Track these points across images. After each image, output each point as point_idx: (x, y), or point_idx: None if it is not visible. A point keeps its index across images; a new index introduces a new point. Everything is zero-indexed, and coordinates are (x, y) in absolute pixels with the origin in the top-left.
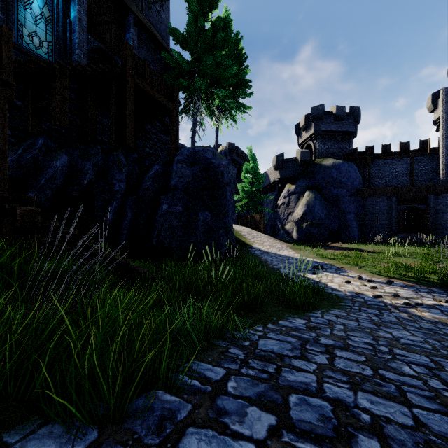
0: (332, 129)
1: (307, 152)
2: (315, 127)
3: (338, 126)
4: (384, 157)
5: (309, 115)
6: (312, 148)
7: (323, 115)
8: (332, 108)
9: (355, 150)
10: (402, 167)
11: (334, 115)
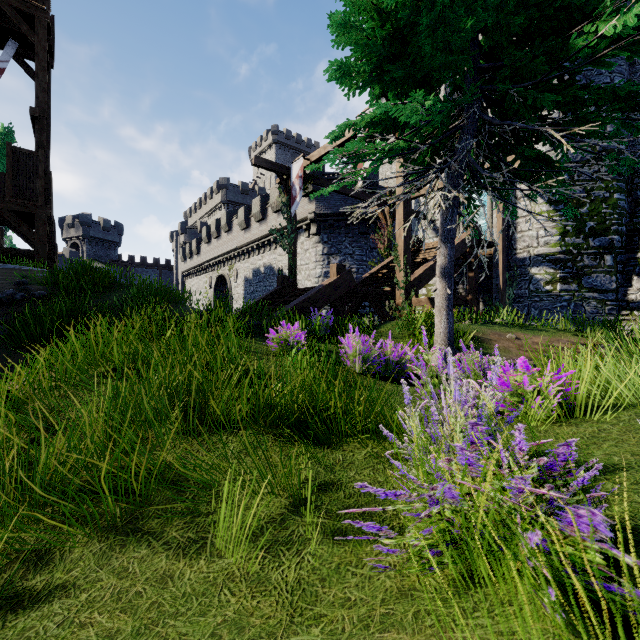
0: (100, 237)
1: (76, 253)
2: (84, 231)
3: (105, 235)
4: (142, 267)
5: (77, 217)
6: (79, 246)
7: (92, 223)
8: (100, 219)
9: (120, 255)
10: (155, 276)
11: (102, 226)
